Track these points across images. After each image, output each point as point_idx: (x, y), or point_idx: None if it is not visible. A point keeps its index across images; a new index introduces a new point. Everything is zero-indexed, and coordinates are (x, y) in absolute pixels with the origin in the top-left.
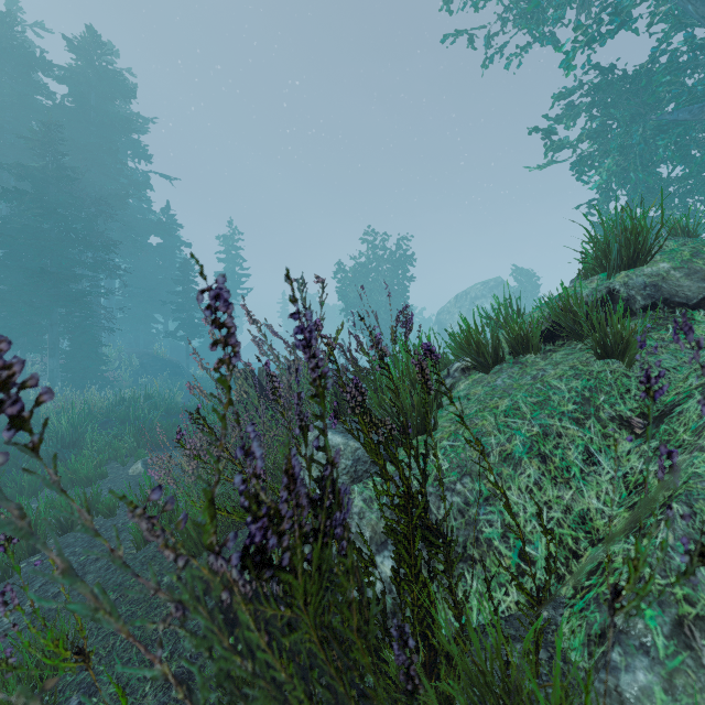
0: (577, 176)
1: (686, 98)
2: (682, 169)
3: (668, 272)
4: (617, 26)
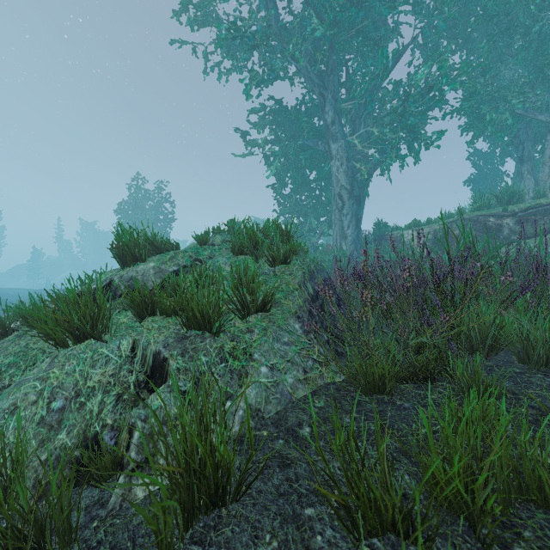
0: (268, 166)
1: (313, 134)
2: (315, 174)
3: (149, 270)
4: (273, 79)
